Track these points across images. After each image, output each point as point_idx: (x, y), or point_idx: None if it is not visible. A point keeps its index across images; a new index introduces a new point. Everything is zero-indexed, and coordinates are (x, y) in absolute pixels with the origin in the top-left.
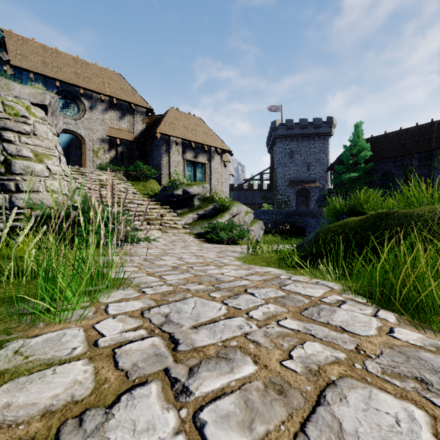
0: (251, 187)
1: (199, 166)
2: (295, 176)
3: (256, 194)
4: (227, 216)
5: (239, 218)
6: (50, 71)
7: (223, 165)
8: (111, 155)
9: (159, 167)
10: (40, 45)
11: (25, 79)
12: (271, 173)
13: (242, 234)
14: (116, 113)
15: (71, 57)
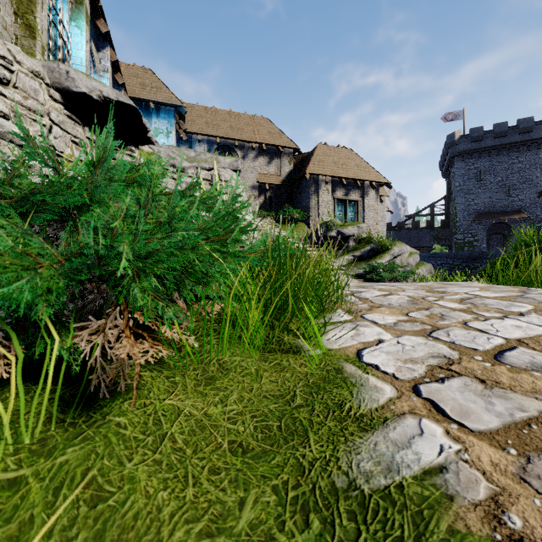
0: (417, 225)
1: (351, 205)
2: (485, 206)
3: (423, 234)
4: (388, 257)
5: (401, 259)
6: (212, 130)
7: (379, 200)
8: (260, 201)
9: (307, 209)
10: (203, 107)
11: (194, 141)
12: (447, 205)
13: (405, 274)
14: (265, 159)
15: (226, 112)
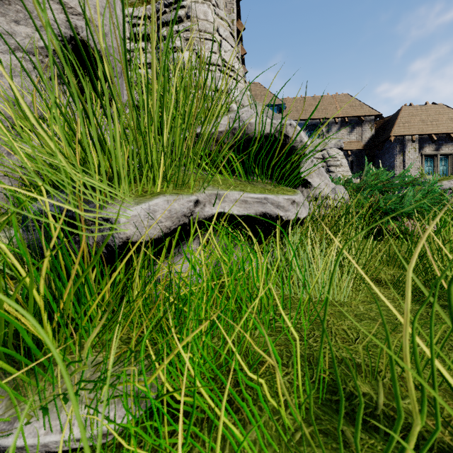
0: None
1: (442, 159)
2: None
3: None
4: None
5: None
6: (301, 115)
7: None
8: None
9: (391, 168)
10: (293, 99)
11: None
12: None
13: None
14: (346, 129)
15: (311, 98)
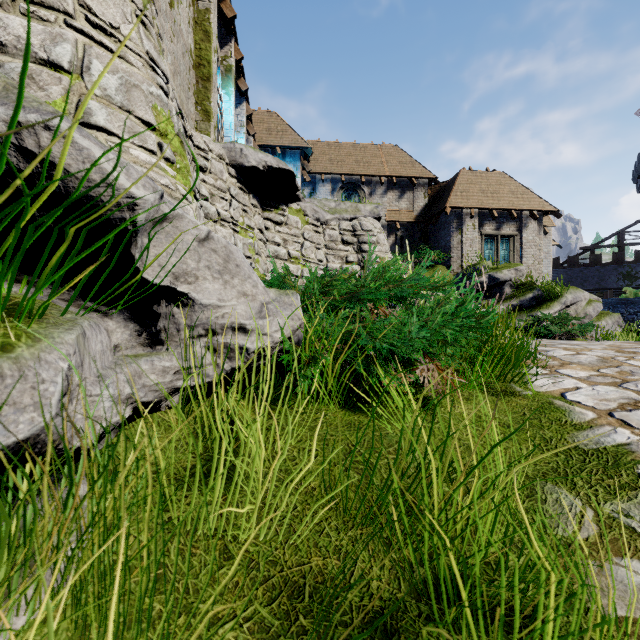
0: (597, 260)
1: (503, 241)
2: None
3: (607, 272)
4: (557, 307)
5: (576, 309)
6: (336, 168)
7: (542, 234)
8: (390, 242)
9: (447, 249)
10: (325, 143)
11: (317, 182)
12: None
13: (583, 328)
14: (395, 193)
15: (350, 145)
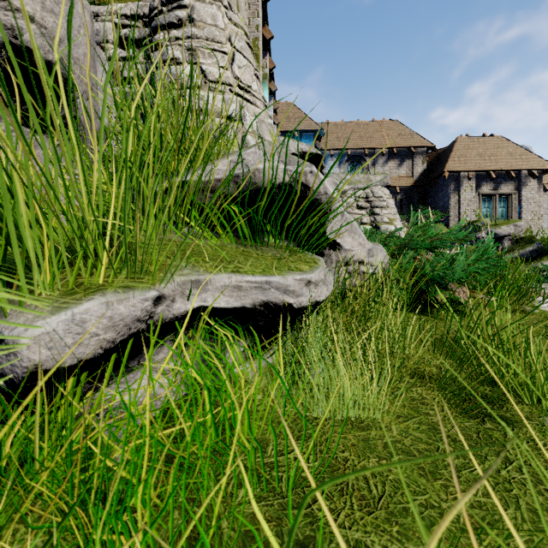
0: None
1: (501, 199)
2: None
3: None
4: None
5: None
6: (342, 144)
7: (542, 191)
8: None
9: (445, 209)
10: (333, 123)
11: (327, 157)
12: None
13: None
14: (395, 162)
15: (354, 123)
